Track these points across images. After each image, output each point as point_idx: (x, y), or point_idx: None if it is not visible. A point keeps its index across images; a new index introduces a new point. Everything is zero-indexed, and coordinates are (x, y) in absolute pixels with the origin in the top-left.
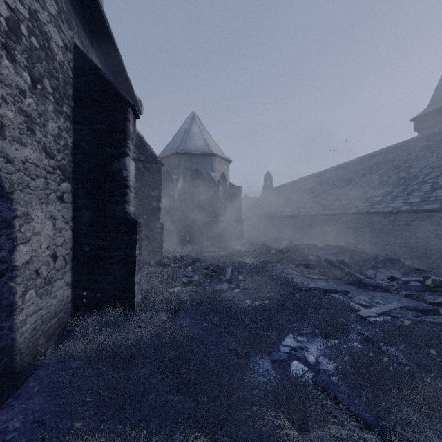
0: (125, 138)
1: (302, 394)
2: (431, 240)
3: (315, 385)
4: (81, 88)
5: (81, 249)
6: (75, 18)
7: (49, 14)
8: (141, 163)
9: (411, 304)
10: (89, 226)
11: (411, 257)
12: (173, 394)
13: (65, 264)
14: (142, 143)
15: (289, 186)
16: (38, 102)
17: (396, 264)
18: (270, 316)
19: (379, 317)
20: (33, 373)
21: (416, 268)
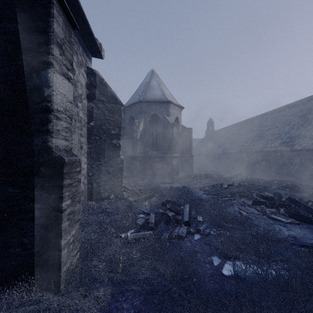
0: (47, 41)
1: None
2: None
3: None
4: None
5: None
6: None
7: None
8: (102, 103)
9: None
10: None
11: None
12: None
13: None
14: (103, 84)
15: (228, 129)
16: None
17: None
18: None
19: None
20: None
21: None
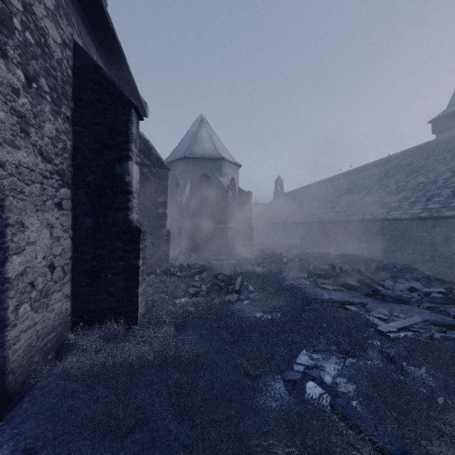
0: (128, 141)
1: (320, 423)
2: (453, 248)
3: (333, 411)
4: (81, 88)
5: (81, 259)
6: (75, 13)
7: (46, 8)
8: (147, 167)
9: (433, 317)
10: (90, 234)
11: (431, 267)
12: (177, 421)
13: (64, 274)
14: (148, 147)
15: (300, 191)
16: (33, 102)
17: (416, 274)
18: (282, 331)
19: (400, 332)
20: (27, 393)
21: (438, 279)
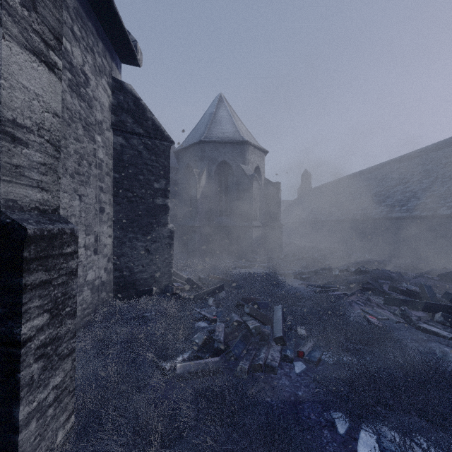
0: None
1: None
2: None
3: None
4: None
5: None
6: None
7: None
8: (138, 138)
9: None
10: None
11: None
12: None
13: None
14: (139, 107)
15: (332, 185)
16: None
17: None
18: None
19: None
20: None
21: None
